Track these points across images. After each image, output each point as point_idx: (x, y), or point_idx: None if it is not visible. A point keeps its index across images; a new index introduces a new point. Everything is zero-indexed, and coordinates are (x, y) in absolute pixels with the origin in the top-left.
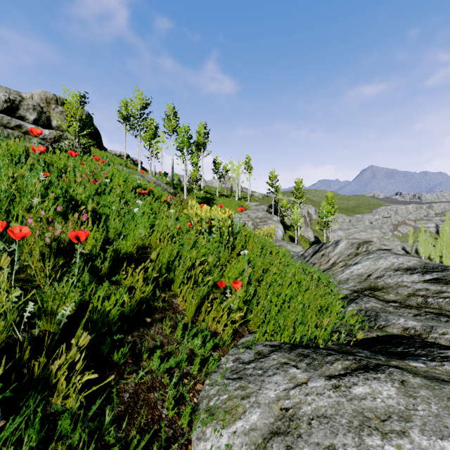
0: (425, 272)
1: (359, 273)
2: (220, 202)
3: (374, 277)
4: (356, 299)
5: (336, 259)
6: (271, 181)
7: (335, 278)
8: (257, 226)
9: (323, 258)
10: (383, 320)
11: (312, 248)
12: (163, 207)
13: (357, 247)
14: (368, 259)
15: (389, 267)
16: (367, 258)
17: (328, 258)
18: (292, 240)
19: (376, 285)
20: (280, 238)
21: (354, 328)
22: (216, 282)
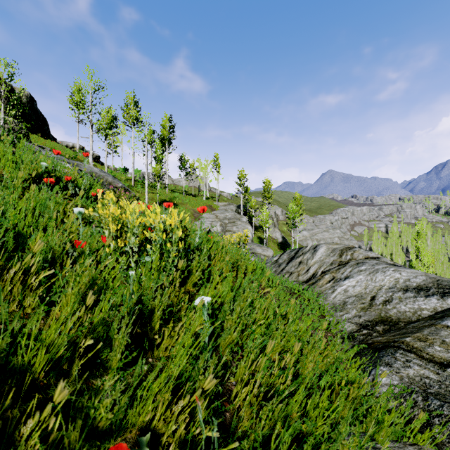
0: (444, 293)
1: (357, 293)
2: (186, 201)
3: (381, 301)
4: (379, 350)
5: (317, 269)
6: (240, 180)
7: (327, 300)
8: (226, 227)
9: (301, 266)
10: None
11: (287, 254)
12: (90, 204)
13: (340, 254)
14: (360, 272)
15: (394, 286)
16: (359, 270)
17: (306, 266)
18: (261, 241)
19: (388, 314)
20: (249, 240)
21: None
22: (111, 428)
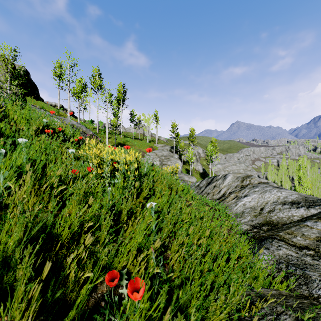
0: (309, 206)
1: (252, 206)
2: (135, 143)
3: (267, 211)
4: (262, 240)
5: (226, 190)
6: (173, 129)
7: (231, 211)
8: (163, 162)
9: (215, 189)
10: (320, 287)
11: (205, 180)
12: (74, 147)
13: (242, 180)
14: (255, 192)
15: (276, 201)
16: (254, 191)
17: (219, 189)
18: (188, 172)
19: (271, 219)
20: (179, 171)
21: (302, 318)
22: (106, 266)
